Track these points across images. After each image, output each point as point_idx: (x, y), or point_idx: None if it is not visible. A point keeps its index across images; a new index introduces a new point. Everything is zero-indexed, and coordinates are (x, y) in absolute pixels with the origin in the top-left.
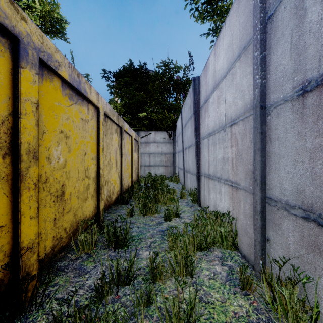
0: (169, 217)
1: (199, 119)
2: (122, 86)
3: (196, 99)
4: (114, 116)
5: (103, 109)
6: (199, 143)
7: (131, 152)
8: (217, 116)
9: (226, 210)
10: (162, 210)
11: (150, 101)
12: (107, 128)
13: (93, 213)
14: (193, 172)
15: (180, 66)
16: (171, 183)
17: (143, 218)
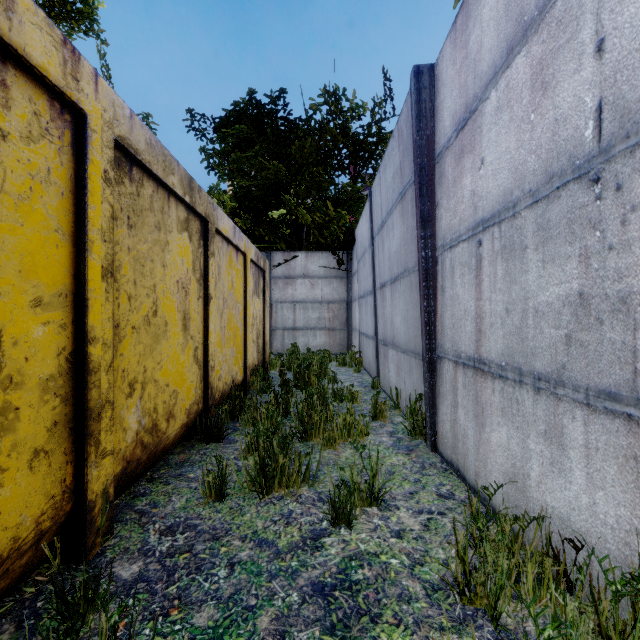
0: (347, 511)
1: (431, 191)
2: (233, 149)
3: (424, 131)
4: (172, 176)
5: (111, 127)
6: (431, 263)
7: (244, 295)
8: (535, 139)
9: (608, 530)
10: (323, 465)
11: (295, 184)
12: (142, 207)
13: (42, 523)
14: (409, 347)
15: (363, 104)
16: (345, 371)
17: (259, 507)
